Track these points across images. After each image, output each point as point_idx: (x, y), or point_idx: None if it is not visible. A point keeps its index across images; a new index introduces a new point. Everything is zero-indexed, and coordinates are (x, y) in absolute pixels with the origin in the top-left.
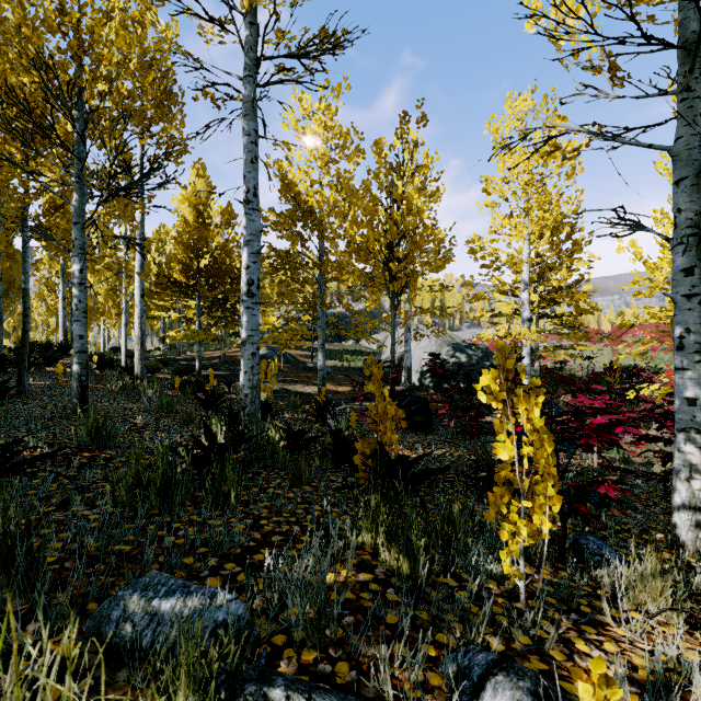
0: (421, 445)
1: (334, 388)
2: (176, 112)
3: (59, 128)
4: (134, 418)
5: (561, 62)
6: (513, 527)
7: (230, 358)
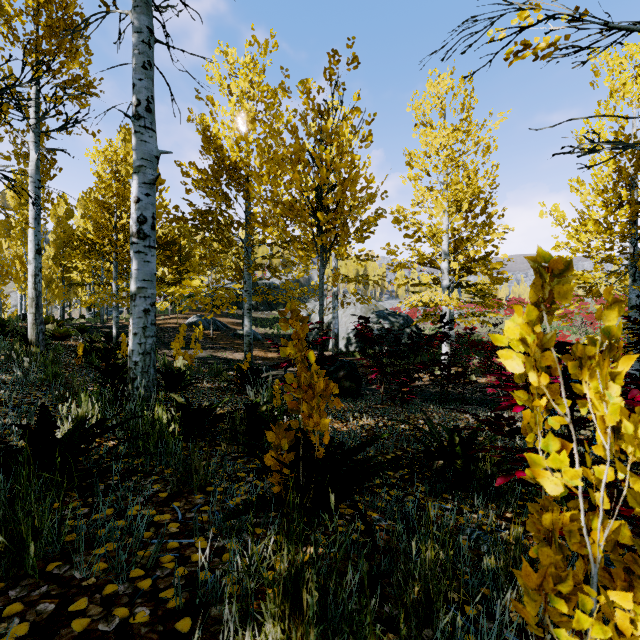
0: (351, 414)
1: (264, 354)
2: (79, 45)
3: None
4: None
5: None
6: None
7: (158, 326)
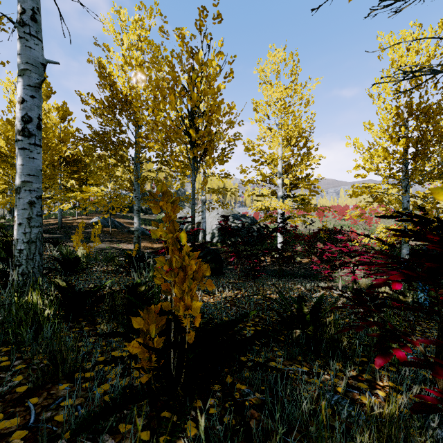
0: (217, 289)
1: (151, 245)
2: None
3: None
4: None
5: None
6: None
7: (66, 224)
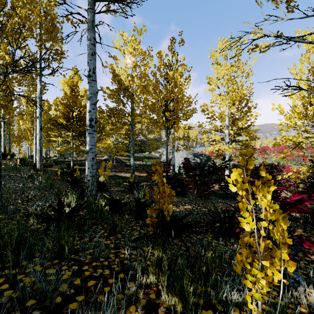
0: (181, 203)
1: (139, 174)
2: (58, 36)
3: (1, 46)
4: (28, 193)
5: (257, 2)
6: (254, 278)
7: None
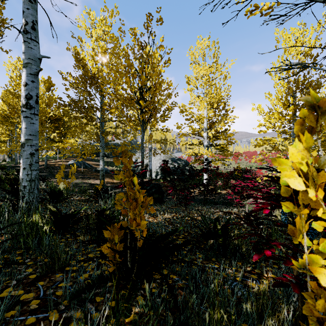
0: (159, 212)
1: (111, 181)
2: None
3: None
4: None
5: None
6: None
7: (50, 165)
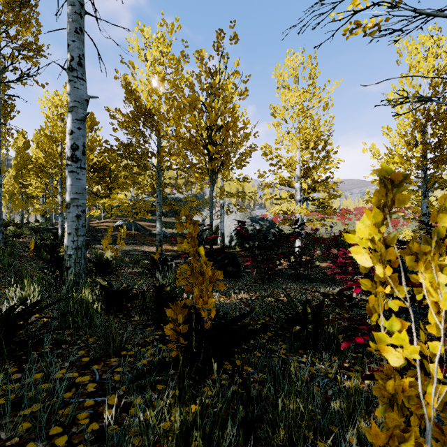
0: (233, 291)
1: (171, 248)
2: (31, 18)
3: None
4: None
5: None
6: None
7: (93, 227)
